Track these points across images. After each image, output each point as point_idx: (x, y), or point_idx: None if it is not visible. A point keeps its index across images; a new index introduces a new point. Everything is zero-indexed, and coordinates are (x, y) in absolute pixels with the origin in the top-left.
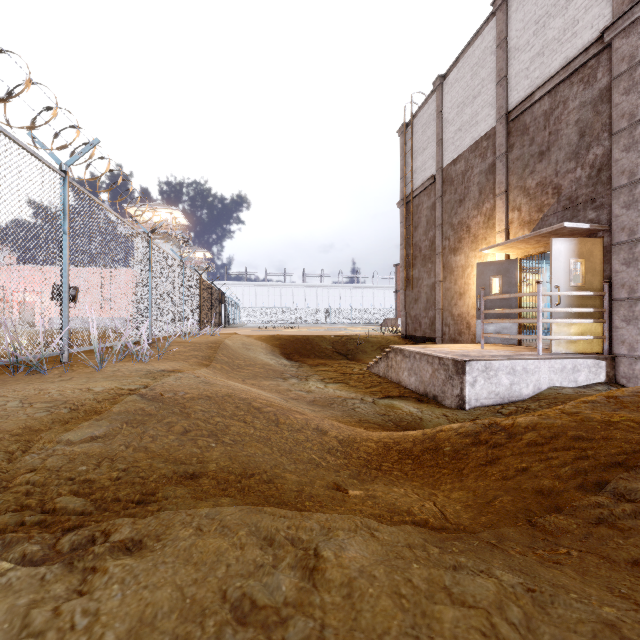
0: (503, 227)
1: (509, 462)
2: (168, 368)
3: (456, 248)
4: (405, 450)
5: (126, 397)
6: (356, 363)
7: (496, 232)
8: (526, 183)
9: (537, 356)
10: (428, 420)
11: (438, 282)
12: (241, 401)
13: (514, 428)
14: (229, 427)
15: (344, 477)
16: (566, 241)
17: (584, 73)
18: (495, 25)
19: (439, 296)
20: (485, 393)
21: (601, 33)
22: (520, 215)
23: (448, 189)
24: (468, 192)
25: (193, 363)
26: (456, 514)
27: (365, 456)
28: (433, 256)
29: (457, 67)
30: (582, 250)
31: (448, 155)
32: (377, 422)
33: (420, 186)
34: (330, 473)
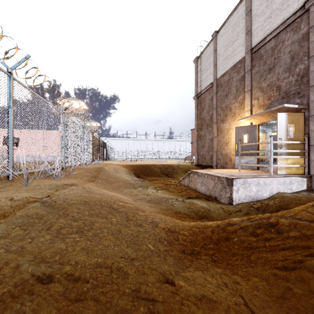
0: (249, 108)
1: (285, 253)
2: (69, 183)
3: (224, 119)
4: (207, 237)
5: (31, 204)
6: (172, 179)
7: (245, 111)
8: (261, 85)
9: (270, 176)
10: (213, 211)
11: (214, 137)
12: (105, 205)
13: (280, 225)
14: (94, 225)
15: (171, 267)
16: (285, 114)
17: (293, 26)
18: (245, 3)
19: (215, 144)
20: (243, 196)
21: (303, 3)
22: (258, 102)
23: (220, 89)
24: (230, 90)
25: (85, 179)
26: (263, 310)
27: (182, 242)
28: (212, 124)
29: (224, 26)
30: (293, 119)
31: (220, 72)
32: (185, 213)
33: (205, 88)
34: (160, 260)
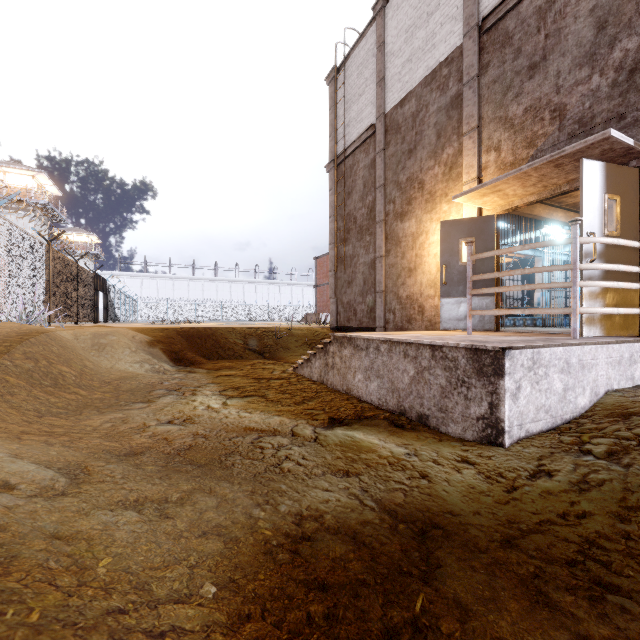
0: (474, 175)
1: None
2: None
3: (404, 212)
4: None
5: None
6: (276, 363)
7: (463, 183)
8: (508, 111)
9: (584, 340)
10: (443, 480)
11: (380, 257)
12: None
13: None
14: None
15: None
16: (599, 166)
17: None
18: None
19: (381, 275)
20: (532, 410)
21: None
22: (499, 156)
23: (393, 139)
24: (421, 138)
25: None
26: None
27: None
28: (372, 226)
29: None
30: (617, 182)
31: (393, 96)
32: (343, 515)
33: (355, 141)
34: None
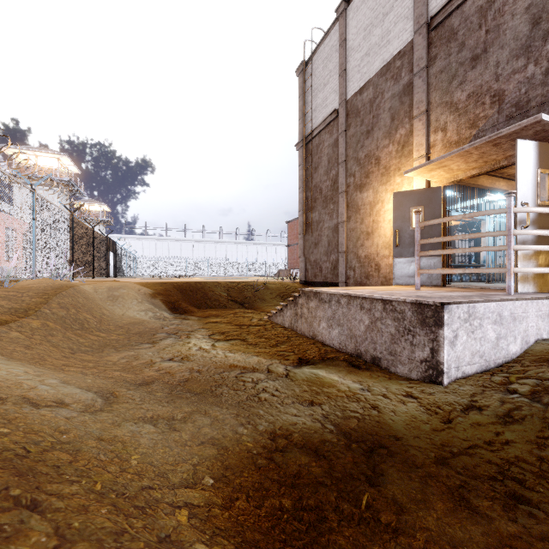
0: (423, 152)
1: None
2: None
3: (363, 184)
4: None
5: None
6: (254, 312)
7: (414, 159)
8: (453, 97)
9: (517, 295)
10: (390, 411)
11: (342, 223)
12: None
13: None
14: None
15: None
16: (533, 145)
17: None
18: None
19: (343, 237)
20: (468, 355)
21: None
22: (445, 135)
23: (353, 121)
24: (377, 121)
25: None
26: None
27: None
28: (336, 196)
29: None
30: (548, 158)
31: (353, 85)
32: (308, 434)
33: (321, 123)
34: None
